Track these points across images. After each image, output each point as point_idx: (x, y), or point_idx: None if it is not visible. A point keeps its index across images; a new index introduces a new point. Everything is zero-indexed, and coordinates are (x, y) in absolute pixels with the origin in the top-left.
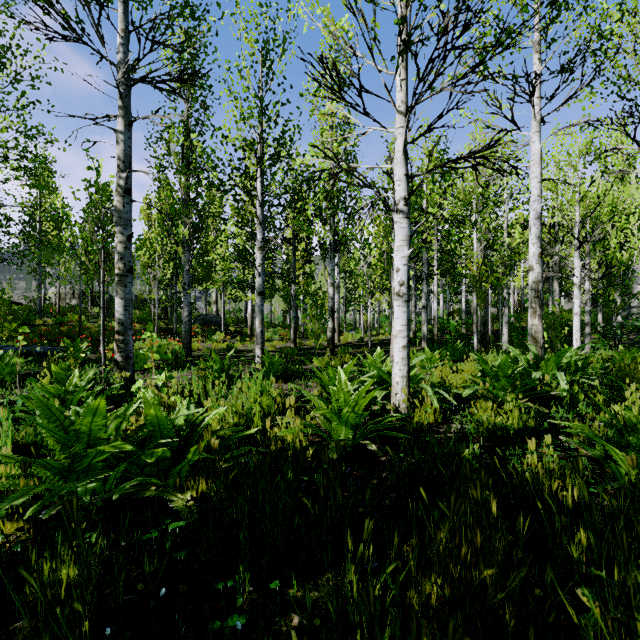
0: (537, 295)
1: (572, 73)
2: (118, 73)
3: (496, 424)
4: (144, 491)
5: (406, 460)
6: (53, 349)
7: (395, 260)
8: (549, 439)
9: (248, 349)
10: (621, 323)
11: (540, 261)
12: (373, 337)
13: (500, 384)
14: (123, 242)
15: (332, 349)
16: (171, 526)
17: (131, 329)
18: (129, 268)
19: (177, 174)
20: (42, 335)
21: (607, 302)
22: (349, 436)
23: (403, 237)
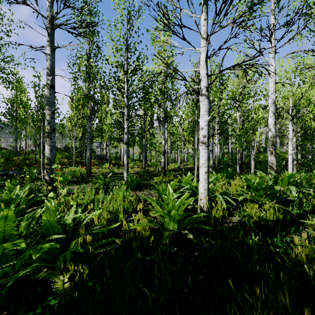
0: (273, 144)
1: (293, 25)
2: (47, 22)
3: (260, 218)
4: (38, 272)
5: (210, 242)
6: (19, 172)
7: (200, 123)
8: (305, 234)
9: (120, 172)
10: (312, 159)
11: (274, 126)
12: (184, 166)
13: (259, 193)
14: (50, 114)
15: (164, 172)
16: (52, 302)
17: (54, 162)
18: (53, 129)
19: (83, 82)
20: (16, 165)
21: (304, 148)
22: (175, 227)
23: (205, 109)
